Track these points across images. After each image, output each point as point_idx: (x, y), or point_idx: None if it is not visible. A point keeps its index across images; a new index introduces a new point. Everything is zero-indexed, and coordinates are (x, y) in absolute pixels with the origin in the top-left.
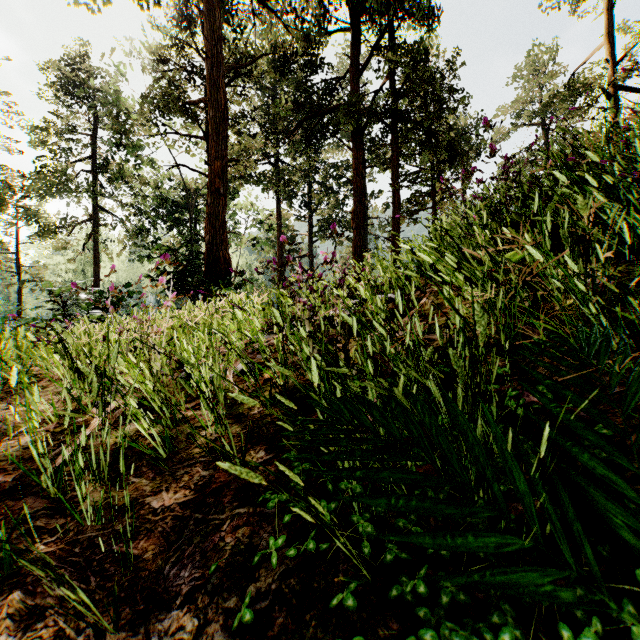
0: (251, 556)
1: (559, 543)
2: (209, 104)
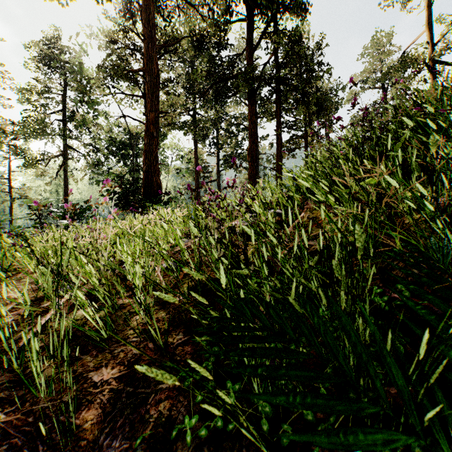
0: (170, 428)
1: (437, 437)
2: (146, 72)
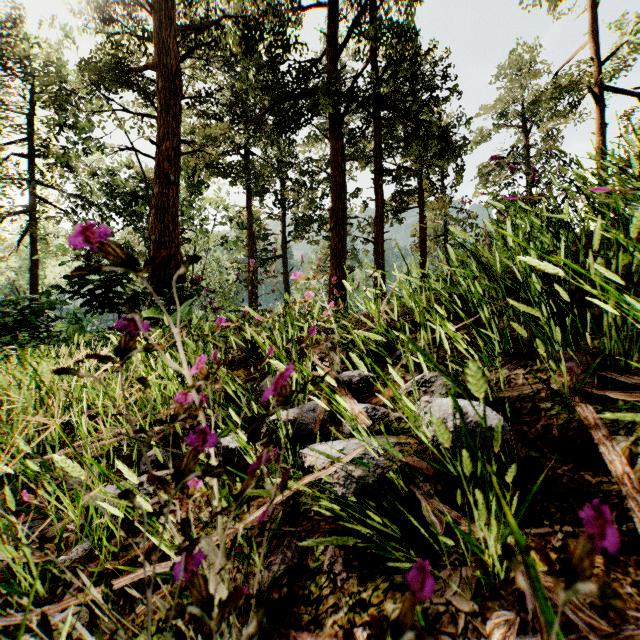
0: None
1: None
2: (156, 70)
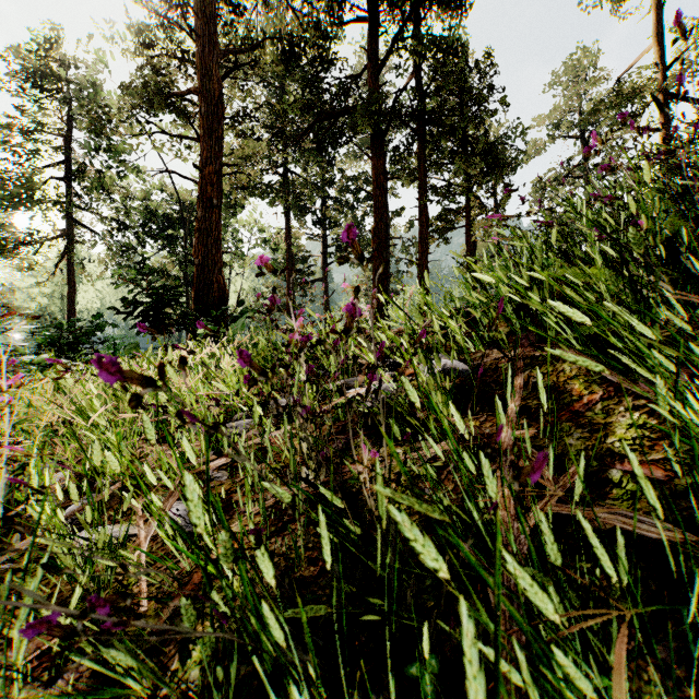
0: None
1: None
2: (199, 95)
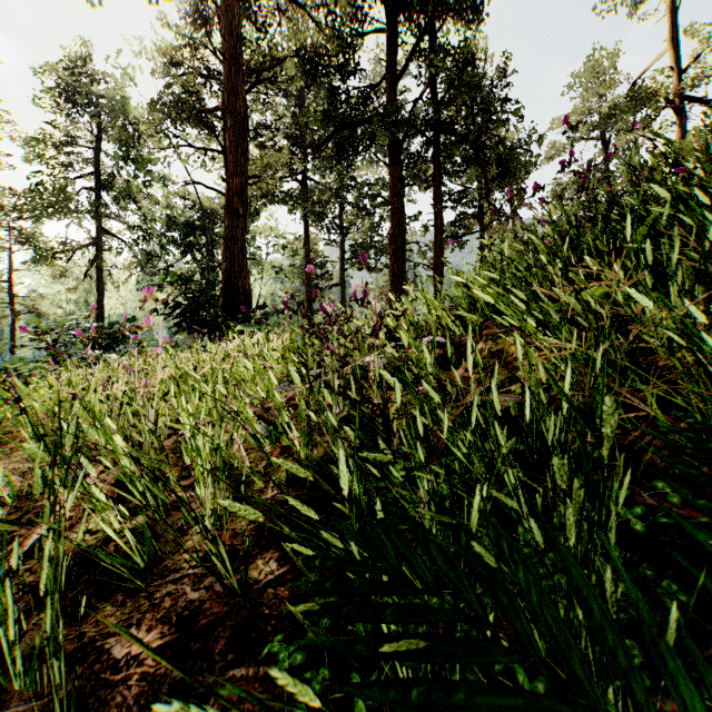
0: None
1: None
2: (226, 113)
